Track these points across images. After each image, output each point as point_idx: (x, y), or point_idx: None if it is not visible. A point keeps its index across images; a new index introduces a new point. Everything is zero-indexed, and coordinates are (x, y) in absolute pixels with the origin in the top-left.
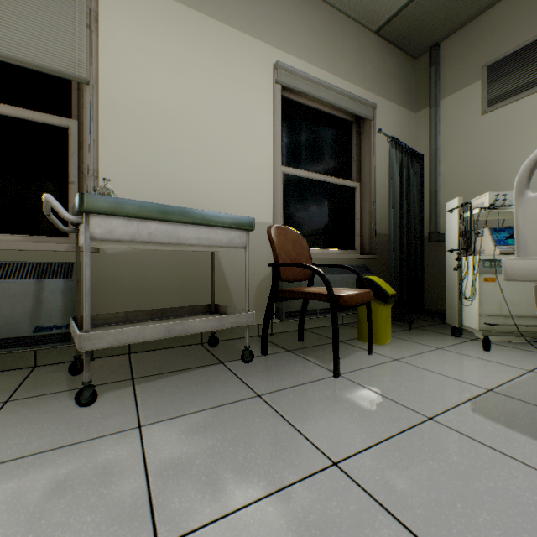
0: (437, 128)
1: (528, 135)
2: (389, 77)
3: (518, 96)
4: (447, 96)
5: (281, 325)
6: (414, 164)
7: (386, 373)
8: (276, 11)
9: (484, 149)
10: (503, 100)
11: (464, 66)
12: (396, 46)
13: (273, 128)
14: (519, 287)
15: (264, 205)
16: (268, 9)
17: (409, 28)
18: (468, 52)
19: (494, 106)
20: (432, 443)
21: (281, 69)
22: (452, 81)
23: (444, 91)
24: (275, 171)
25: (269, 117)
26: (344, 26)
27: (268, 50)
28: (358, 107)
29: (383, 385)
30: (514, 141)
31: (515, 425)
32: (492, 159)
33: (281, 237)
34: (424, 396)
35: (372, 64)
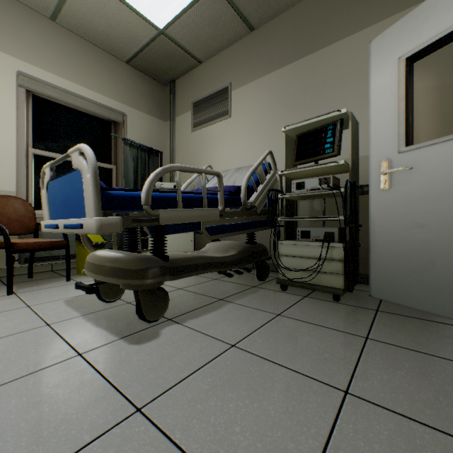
0: (174, 135)
1: (207, 149)
2: (141, 95)
3: (203, 126)
4: (179, 115)
5: (26, 268)
6: (152, 157)
7: (53, 290)
8: (21, 32)
9: (192, 153)
10: (199, 126)
11: (185, 99)
12: (147, 75)
13: (17, 120)
14: (170, 236)
15: (7, 177)
16: (11, 29)
17: (150, 66)
18: (187, 91)
19: (196, 129)
20: (3, 315)
21: (24, 77)
22: (181, 107)
23: (177, 112)
24: (19, 153)
25: (13, 111)
26: (96, 54)
27: (11, 60)
28: (109, 113)
29: (35, 295)
30: (203, 151)
31: (74, 303)
32: (195, 160)
33: (0, 203)
34: (52, 297)
35: (124, 84)
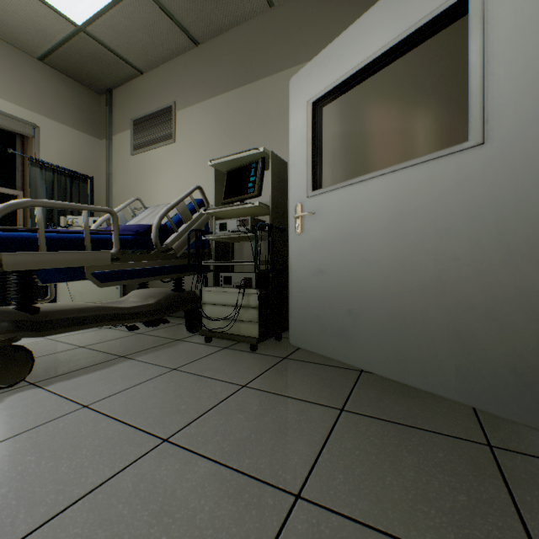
0: (111, 157)
1: (149, 178)
2: (64, 103)
3: (145, 149)
4: (117, 133)
5: None
6: (77, 184)
7: None
8: None
9: (133, 182)
10: (140, 149)
11: (124, 115)
12: (73, 78)
13: None
14: (88, 283)
15: None
16: None
17: (74, 68)
18: (126, 105)
19: (136, 152)
20: None
21: None
22: (119, 123)
23: (116, 129)
24: None
25: None
26: None
27: None
28: (10, 123)
29: None
30: (144, 180)
31: None
32: (136, 190)
33: None
34: None
35: (36, 87)
